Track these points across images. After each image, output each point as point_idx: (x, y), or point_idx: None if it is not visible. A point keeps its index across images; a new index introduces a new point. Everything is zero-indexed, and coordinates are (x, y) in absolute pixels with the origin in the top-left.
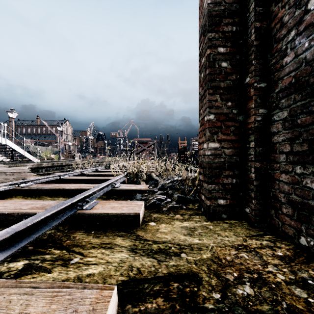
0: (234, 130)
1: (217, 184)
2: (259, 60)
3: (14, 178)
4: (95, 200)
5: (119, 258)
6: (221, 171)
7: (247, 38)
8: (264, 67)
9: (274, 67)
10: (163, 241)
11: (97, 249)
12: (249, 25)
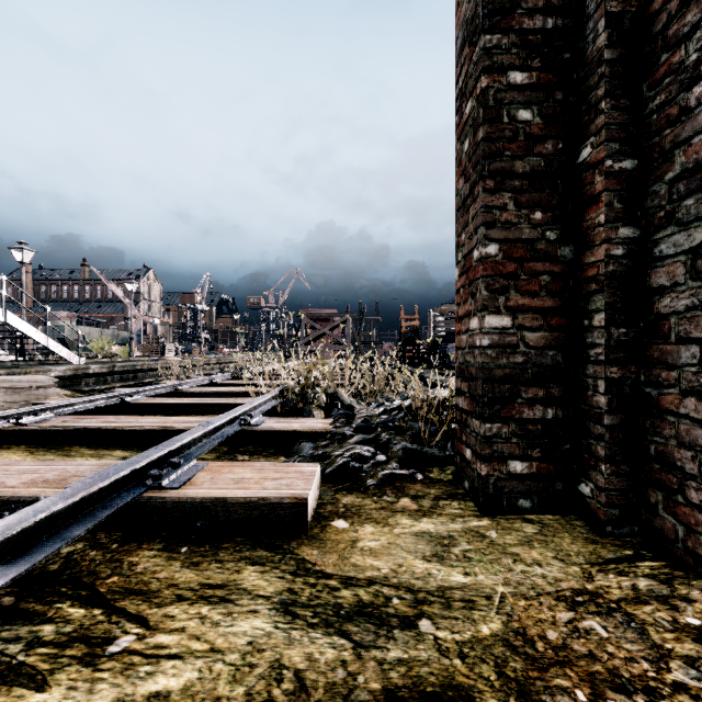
0: (549, 283)
1: (506, 421)
2: (618, 100)
3: (16, 401)
4: (202, 457)
5: (248, 635)
6: (515, 388)
7: (583, 45)
8: (632, 119)
9: (663, 115)
10: (369, 577)
11: (189, 606)
12: (590, 10)
